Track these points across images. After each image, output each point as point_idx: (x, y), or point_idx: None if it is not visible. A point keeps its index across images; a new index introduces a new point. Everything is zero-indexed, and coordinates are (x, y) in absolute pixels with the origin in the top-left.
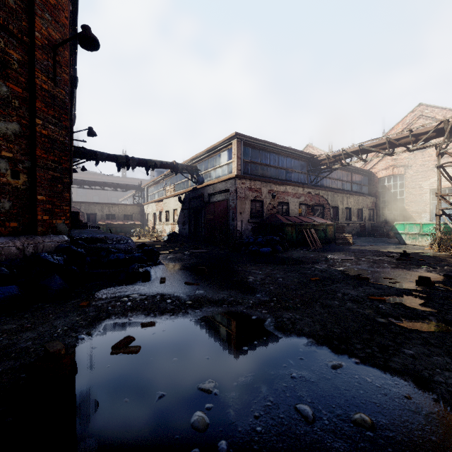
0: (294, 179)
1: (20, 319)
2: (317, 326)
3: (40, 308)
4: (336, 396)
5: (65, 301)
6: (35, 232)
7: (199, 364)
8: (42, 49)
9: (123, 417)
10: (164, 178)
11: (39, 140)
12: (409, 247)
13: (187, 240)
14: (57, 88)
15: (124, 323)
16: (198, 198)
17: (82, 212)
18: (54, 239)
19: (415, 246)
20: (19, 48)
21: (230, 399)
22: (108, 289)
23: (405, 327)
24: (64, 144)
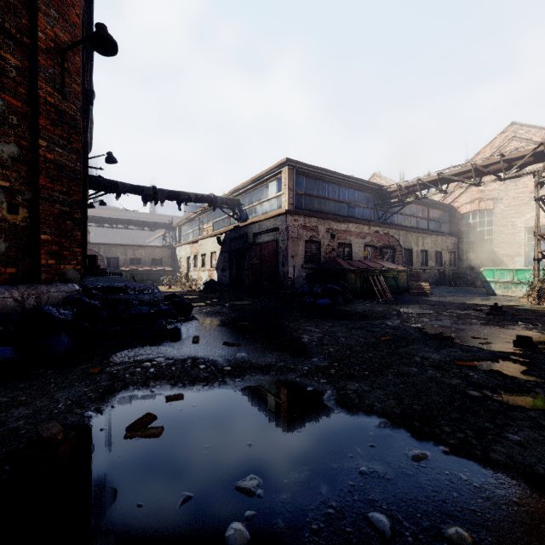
0: (358, 215)
1: (14, 390)
2: (391, 401)
3: (41, 376)
4: (421, 500)
5: (73, 366)
6: (38, 280)
7: (238, 453)
8: (47, 53)
9: (134, 529)
10: (200, 214)
11: (43, 166)
12: (501, 298)
13: (228, 290)
14: (66, 102)
15: (144, 396)
16: (241, 239)
17: (102, 255)
18: (62, 289)
19: (507, 298)
20: (18, 51)
21: (279, 504)
22: (127, 350)
23: (505, 403)
24: (75, 171)
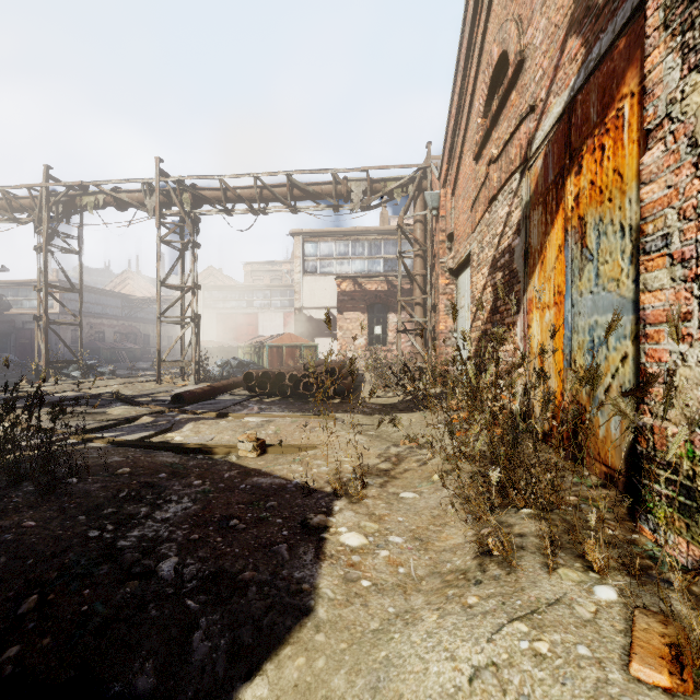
0: (110, 312)
1: None
2: None
3: None
4: None
5: None
6: None
7: None
8: None
9: None
10: None
11: None
12: None
13: None
14: None
15: None
16: (5, 323)
17: None
18: None
19: None
20: None
21: None
22: None
23: None
24: None
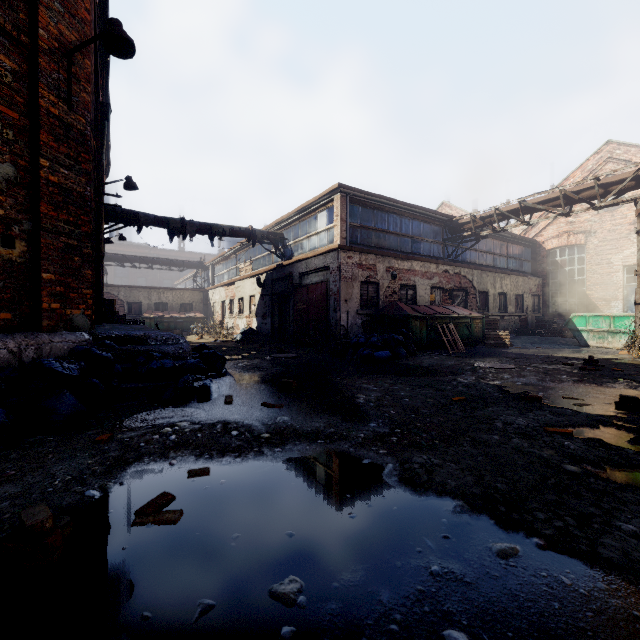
0: (424, 251)
1: (2, 462)
2: (468, 478)
3: (37, 444)
4: (512, 613)
5: (78, 431)
6: (39, 328)
7: (275, 546)
8: (50, 54)
9: None
10: (237, 251)
11: (44, 191)
12: (595, 351)
13: (269, 340)
14: (73, 114)
15: (162, 470)
16: (285, 280)
17: (122, 300)
18: (68, 338)
19: (603, 349)
20: (14, 52)
21: (326, 616)
22: (145, 413)
23: (612, 481)
24: (84, 197)
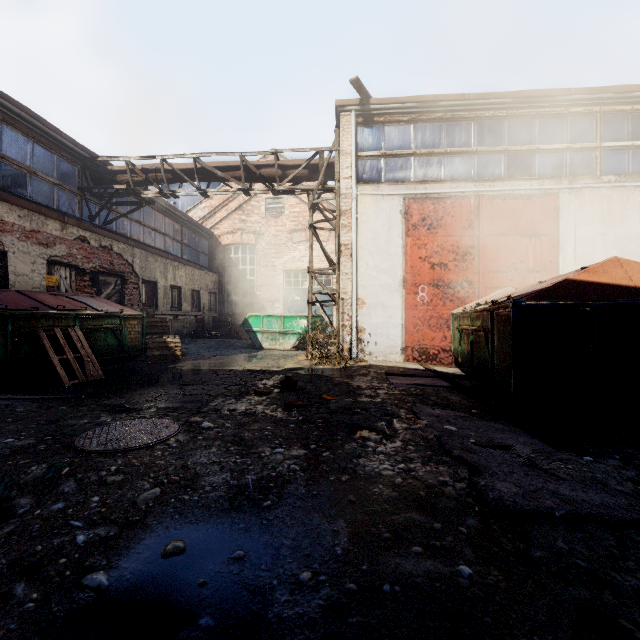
0: (36, 194)
1: None
2: None
3: None
4: None
5: None
6: None
7: None
8: None
9: None
10: None
11: None
12: (272, 355)
13: None
14: None
15: None
16: None
17: None
18: None
19: (277, 352)
20: None
21: None
22: None
23: None
24: None
